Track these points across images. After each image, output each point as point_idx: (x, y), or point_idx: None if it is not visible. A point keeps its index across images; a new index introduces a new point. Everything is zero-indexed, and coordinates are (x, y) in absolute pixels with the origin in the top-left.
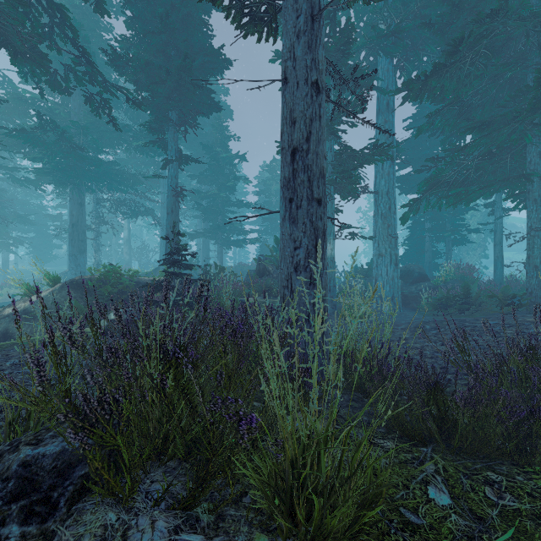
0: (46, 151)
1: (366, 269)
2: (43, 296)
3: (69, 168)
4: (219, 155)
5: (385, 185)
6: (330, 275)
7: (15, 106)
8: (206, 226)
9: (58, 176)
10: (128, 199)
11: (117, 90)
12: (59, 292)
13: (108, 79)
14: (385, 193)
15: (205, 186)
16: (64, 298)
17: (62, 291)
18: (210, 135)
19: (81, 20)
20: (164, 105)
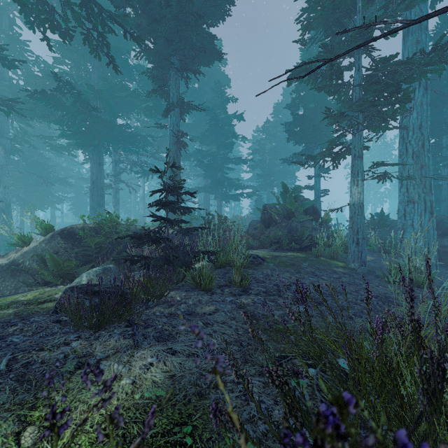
0: (67, 114)
1: (376, 219)
2: (33, 246)
3: (89, 131)
4: (218, 117)
5: (417, 118)
6: (357, 225)
7: (49, 83)
8: (207, 183)
9: (80, 138)
10: (141, 160)
11: (113, 23)
12: (49, 242)
13: (121, 50)
14: (417, 127)
15: (206, 148)
16: (53, 249)
17: (52, 241)
18: (210, 102)
19: (99, 0)
20: (165, 50)
